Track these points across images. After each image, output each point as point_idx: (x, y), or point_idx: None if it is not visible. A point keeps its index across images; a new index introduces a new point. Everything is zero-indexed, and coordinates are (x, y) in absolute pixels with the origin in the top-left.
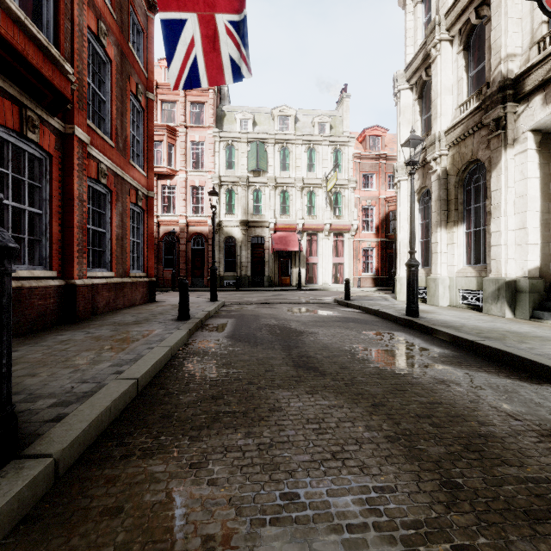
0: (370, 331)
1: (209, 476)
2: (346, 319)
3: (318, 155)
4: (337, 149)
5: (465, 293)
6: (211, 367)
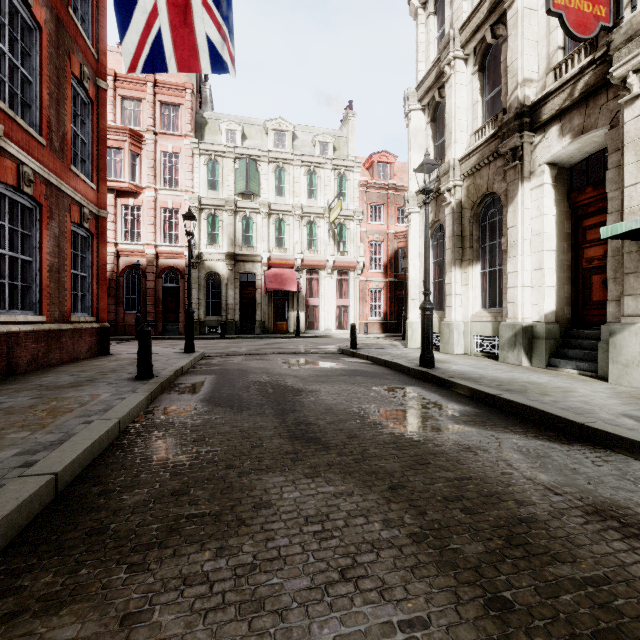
0: (381, 386)
1: (152, 637)
2: (353, 372)
3: (319, 180)
4: (341, 174)
5: (480, 339)
6: (176, 445)
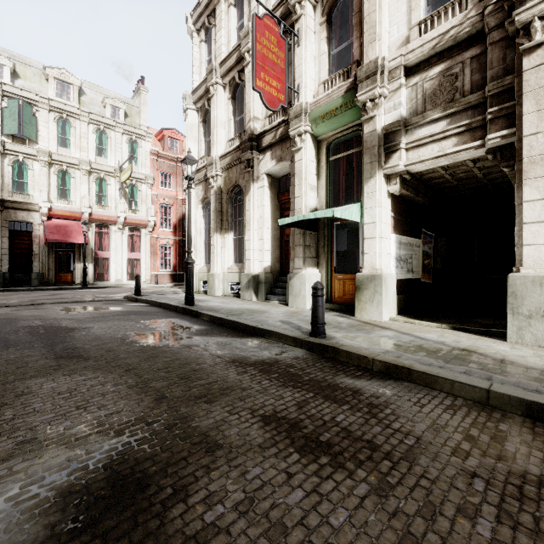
0: (149, 320)
1: None
2: (129, 313)
3: (110, 140)
4: (133, 140)
5: (233, 285)
6: None
